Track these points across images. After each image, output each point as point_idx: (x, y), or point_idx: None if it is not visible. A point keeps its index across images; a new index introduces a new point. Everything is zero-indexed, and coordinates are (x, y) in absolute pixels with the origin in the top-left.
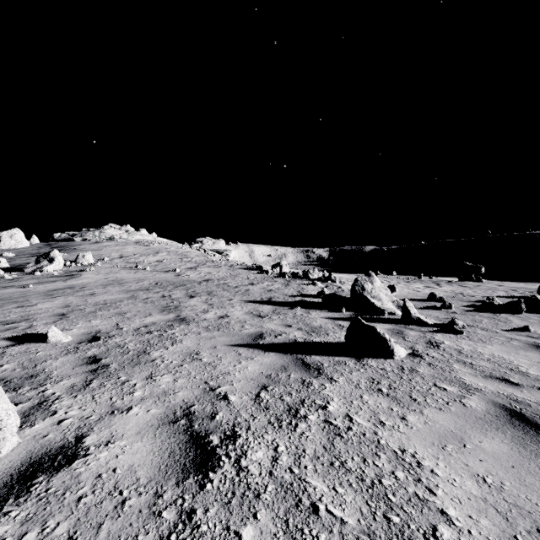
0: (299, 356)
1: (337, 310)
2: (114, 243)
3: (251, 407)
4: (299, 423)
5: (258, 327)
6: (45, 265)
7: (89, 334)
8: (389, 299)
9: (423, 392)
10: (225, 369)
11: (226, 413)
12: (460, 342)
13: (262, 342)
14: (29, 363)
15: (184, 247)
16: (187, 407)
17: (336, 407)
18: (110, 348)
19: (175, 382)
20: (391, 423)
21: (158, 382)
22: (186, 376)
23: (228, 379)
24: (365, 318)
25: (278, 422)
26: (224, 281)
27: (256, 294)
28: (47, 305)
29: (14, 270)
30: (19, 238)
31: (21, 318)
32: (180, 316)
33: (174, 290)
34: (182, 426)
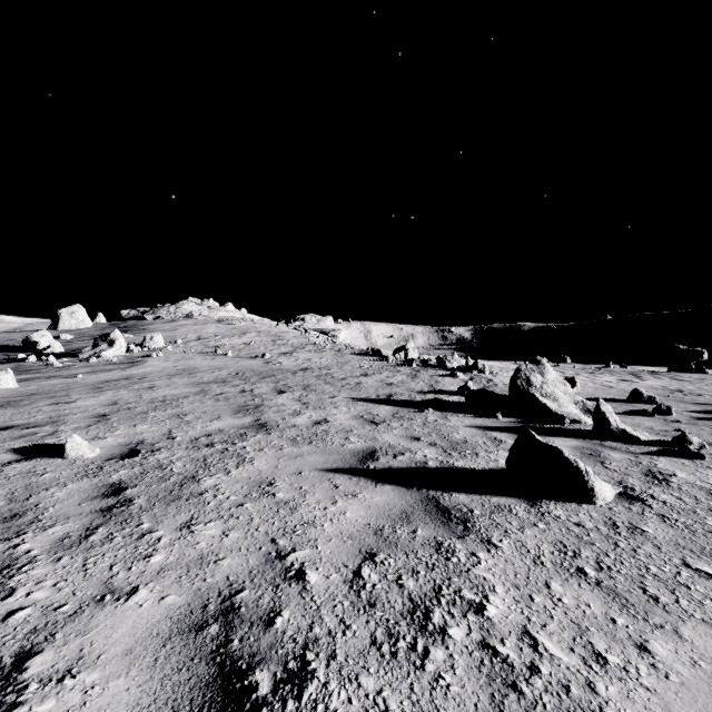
0: (431, 493)
1: (488, 415)
2: (192, 321)
3: (342, 599)
4: (432, 646)
5: (369, 440)
6: (104, 349)
7: (127, 446)
8: (569, 398)
9: (666, 581)
10: (309, 515)
11: (296, 611)
12: (704, 474)
13: (374, 467)
14: (24, 491)
15: (279, 326)
16: (230, 595)
17: (501, 608)
18: (147, 469)
19: (223, 538)
20: (621, 661)
21: (196, 536)
22: (244, 526)
23: (310, 535)
24: (534, 428)
25: (391, 641)
26: (327, 370)
27: (371, 390)
28: (89, 401)
29: (69, 356)
30: (81, 316)
31: (48, 420)
32: (260, 421)
33: (258, 383)
34: (210, 640)
